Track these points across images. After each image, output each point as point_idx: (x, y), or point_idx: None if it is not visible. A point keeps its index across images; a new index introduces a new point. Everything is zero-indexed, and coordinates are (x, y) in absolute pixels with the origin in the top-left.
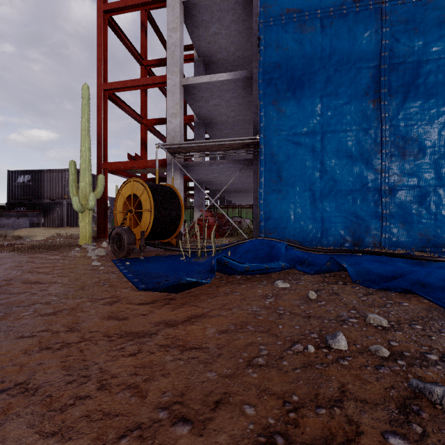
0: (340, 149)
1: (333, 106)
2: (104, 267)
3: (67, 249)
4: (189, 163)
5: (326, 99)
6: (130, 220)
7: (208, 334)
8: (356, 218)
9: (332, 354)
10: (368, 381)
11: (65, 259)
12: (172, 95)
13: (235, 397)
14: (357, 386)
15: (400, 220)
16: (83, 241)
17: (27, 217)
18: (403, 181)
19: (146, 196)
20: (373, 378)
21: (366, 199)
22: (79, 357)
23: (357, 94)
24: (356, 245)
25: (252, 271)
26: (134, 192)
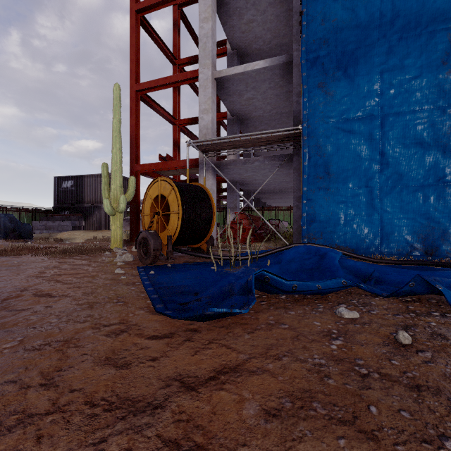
0: (406, 134)
1: (396, 83)
2: (126, 276)
3: (98, 254)
4: (222, 161)
5: (387, 74)
6: (157, 223)
7: (247, 418)
8: (428, 221)
9: None
10: None
11: (90, 265)
12: (204, 90)
13: None
14: None
15: None
16: (114, 245)
17: (70, 220)
18: None
19: (173, 196)
20: None
21: (442, 197)
22: None
23: (429, 65)
24: (428, 255)
25: (301, 290)
26: (161, 193)
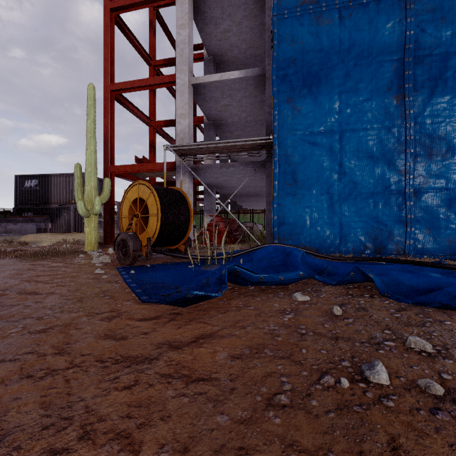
0: (360, 149)
1: (352, 103)
2: (107, 275)
3: (72, 256)
4: (199, 165)
5: (345, 95)
6: (136, 226)
7: (218, 360)
8: (377, 223)
9: (371, 391)
10: (425, 433)
11: (67, 267)
12: (181, 95)
13: (253, 455)
14: (411, 440)
15: (427, 225)
16: (88, 247)
17: (34, 222)
18: (430, 183)
19: (152, 200)
20: (430, 428)
21: (388, 203)
22: (63, 390)
23: (378, 90)
24: (377, 253)
25: (266, 282)
26: (140, 196)
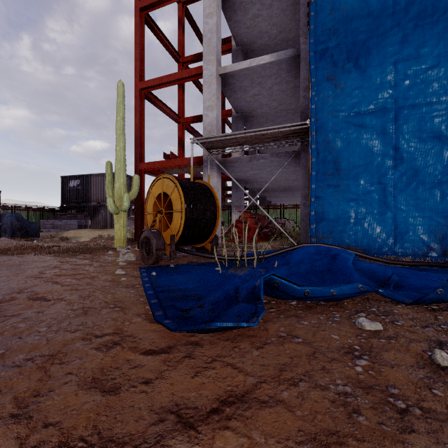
0: (422, 128)
1: (411, 73)
2: (127, 277)
3: (101, 253)
4: (226, 159)
5: (401, 65)
6: (160, 222)
7: None
8: (447, 219)
9: None
10: None
11: (91, 265)
12: (209, 86)
13: None
14: None
15: None
16: (117, 244)
17: (76, 219)
18: None
19: (176, 194)
20: None
21: None
22: None
23: (447, 53)
24: (447, 255)
25: (314, 296)
26: (164, 191)
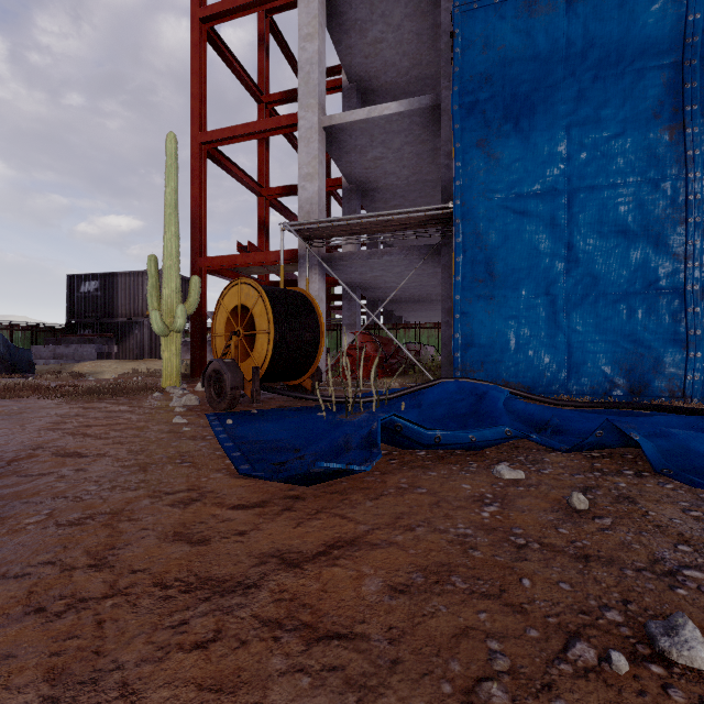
0: (603, 219)
1: (590, 143)
2: (191, 427)
3: (142, 395)
4: (334, 254)
5: (577, 130)
6: (236, 349)
7: (366, 595)
8: (635, 345)
9: (679, 687)
10: None
11: (133, 412)
12: (307, 145)
13: None
14: None
15: None
16: (167, 382)
17: (94, 344)
18: None
19: (261, 308)
20: None
21: (654, 310)
22: (90, 643)
23: (636, 119)
24: (635, 394)
25: (447, 443)
26: (243, 303)
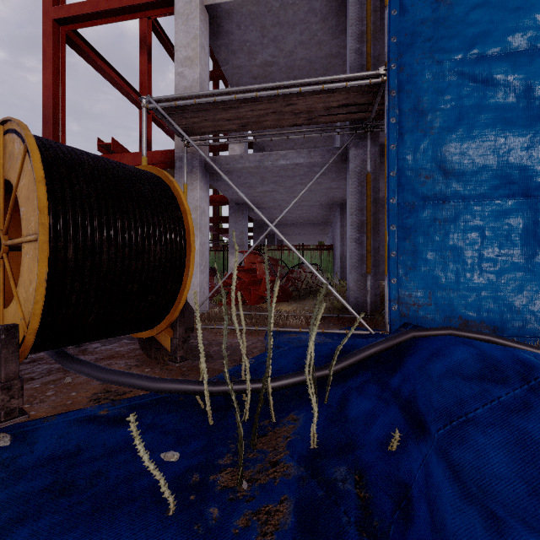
0: None
1: None
2: None
3: None
4: (219, 157)
5: None
6: None
7: None
8: None
9: None
10: None
11: None
12: (185, 22)
13: None
14: None
15: None
16: None
17: None
18: None
19: (27, 179)
20: None
21: None
22: None
23: None
24: None
25: None
26: (5, 175)
